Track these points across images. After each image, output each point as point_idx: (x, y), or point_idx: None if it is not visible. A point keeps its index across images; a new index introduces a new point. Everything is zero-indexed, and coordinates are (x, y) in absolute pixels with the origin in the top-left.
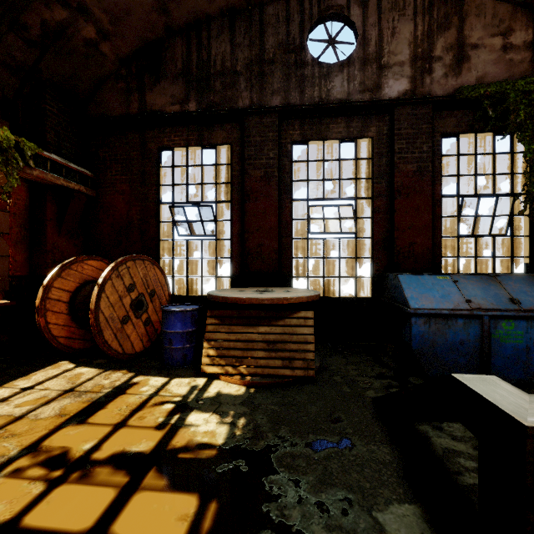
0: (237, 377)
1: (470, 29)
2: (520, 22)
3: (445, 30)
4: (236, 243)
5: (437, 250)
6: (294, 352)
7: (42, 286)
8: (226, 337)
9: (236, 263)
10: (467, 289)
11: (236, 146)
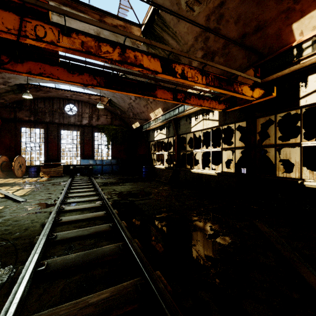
0: (48, 176)
1: (100, 113)
2: (109, 114)
3: (95, 112)
4: (46, 152)
5: (94, 155)
6: (59, 172)
7: None
8: (45, 170)
9: (46, 157)
10: (91, 161)
11: (46, 129)
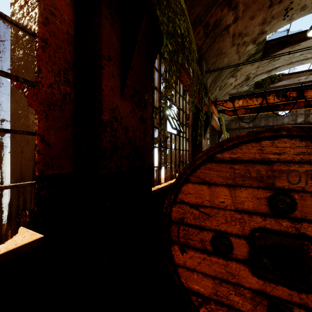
0: None
1: None
2: None
3: None
4: None
5: None
6: None
7: None
8: None
9: None
10: None
11: None
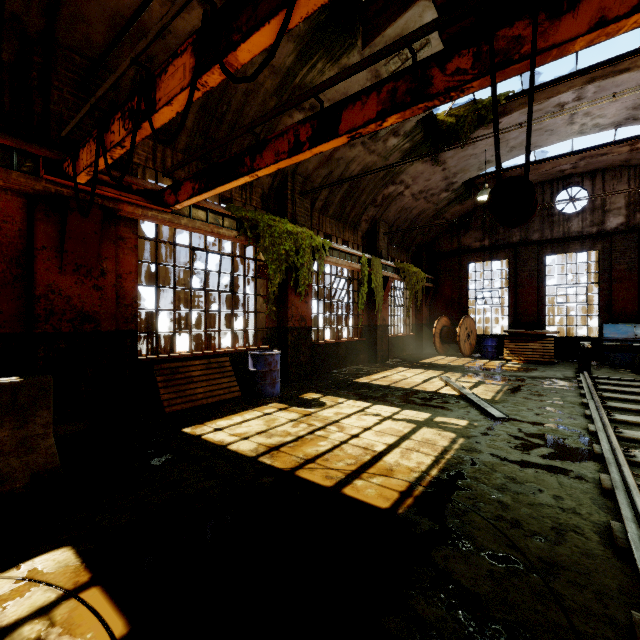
0: (519, 360)
1: None
2: None
3: None
4: (511, 308)
5: None
6: (544, 353)
7: (434, 327)
8: (513, 347)
9: (511, 318)
10: (639, 330)
11: (511, 260)
